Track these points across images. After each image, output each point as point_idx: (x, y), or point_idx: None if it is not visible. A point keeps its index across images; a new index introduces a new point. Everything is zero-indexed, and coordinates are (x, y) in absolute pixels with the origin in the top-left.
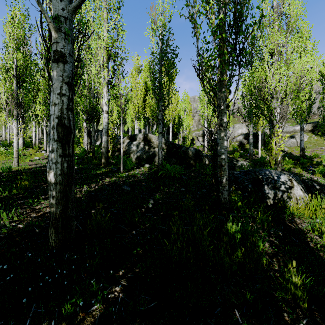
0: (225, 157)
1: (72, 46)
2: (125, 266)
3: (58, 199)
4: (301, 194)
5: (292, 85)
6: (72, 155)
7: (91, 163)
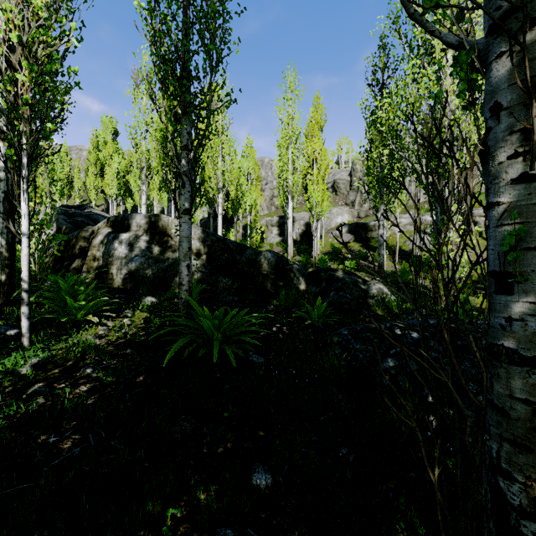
0: None
1: None
2: None
3: None
4: None
5: None
6: None
7: None
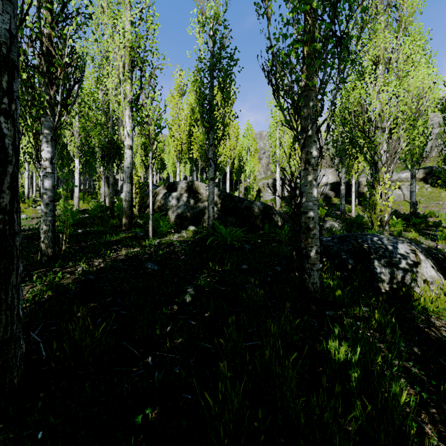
0: (314, 215)
1: None
2: None
3: None
4: (434, 274)
5: (406, 108)
6: (10, 210)
7: (107, 225)
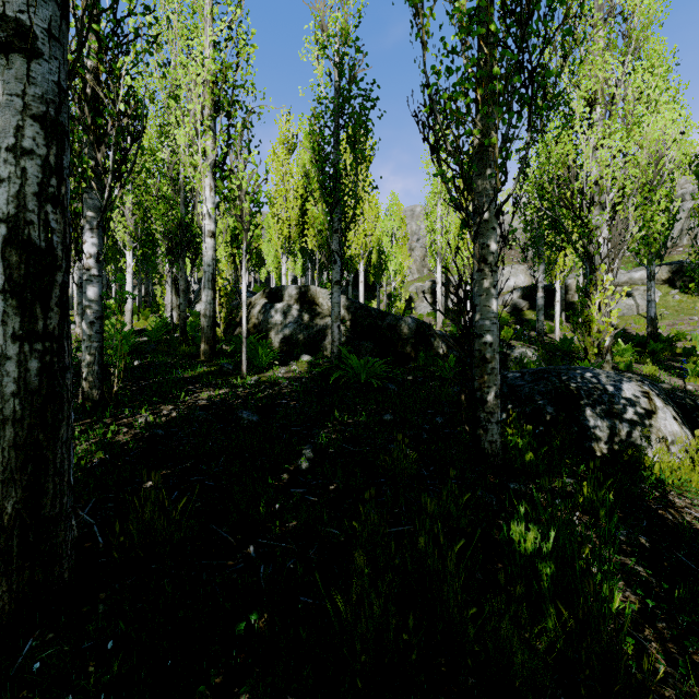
0: (493, 340)
1: (61, 13)
2: (203, 692)
3: (8, 468)
4: (677, 429)
5: (638, 173)
6: (59, 336)
7: (176, 353)
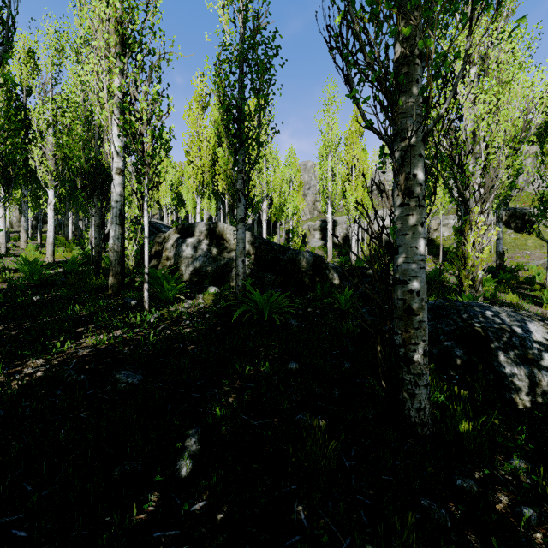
0: (420, 288)
1: None
2: None
3: None
4: None
5: (509, 126)
6: None
7: (86, 286)
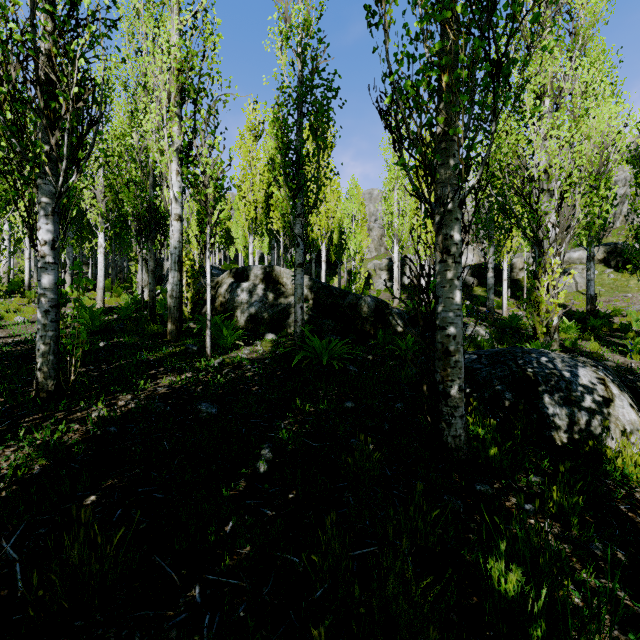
0: (456, 333)
1: None
2: None
3: None
4: (635, 418)
5: (584, 163)
6: None
7: (144, 332)
